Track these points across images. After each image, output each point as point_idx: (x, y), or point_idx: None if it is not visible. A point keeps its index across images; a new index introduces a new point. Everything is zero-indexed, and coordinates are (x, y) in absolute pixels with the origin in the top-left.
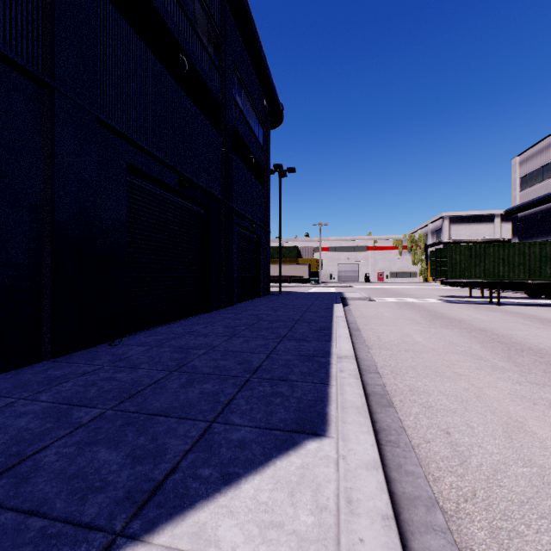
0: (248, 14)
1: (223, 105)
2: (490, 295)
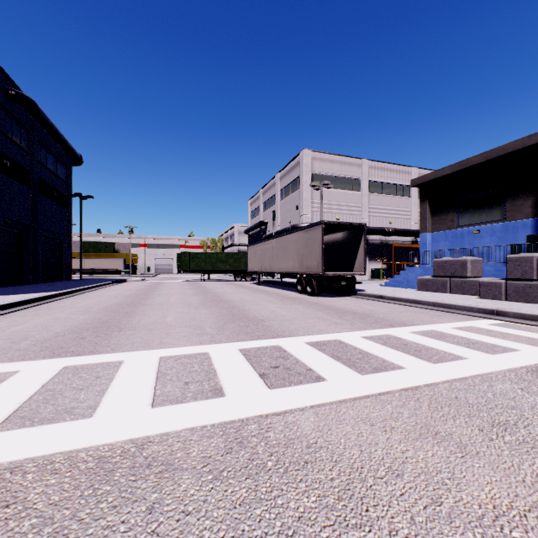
0: (49, 124)
1: (31, 171)
2: (204, 277)
